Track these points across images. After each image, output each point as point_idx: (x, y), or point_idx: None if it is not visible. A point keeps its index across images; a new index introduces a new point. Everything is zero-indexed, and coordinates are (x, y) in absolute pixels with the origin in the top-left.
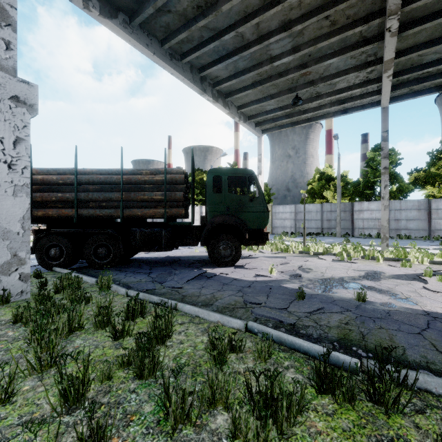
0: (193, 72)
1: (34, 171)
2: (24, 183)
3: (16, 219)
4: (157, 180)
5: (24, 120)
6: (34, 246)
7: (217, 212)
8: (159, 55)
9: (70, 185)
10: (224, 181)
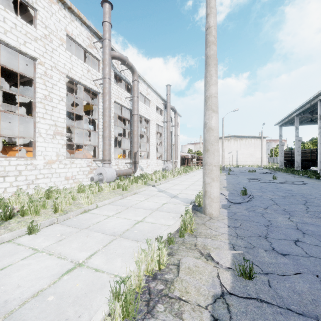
0: None
1: (284, 151)
2: (283, 155)
3: (282, 160)
4: (308, 151)
5: (283, 147)
6: (284, 165)
7: None
8: (310, 124)
9: (290, 153)
10: None
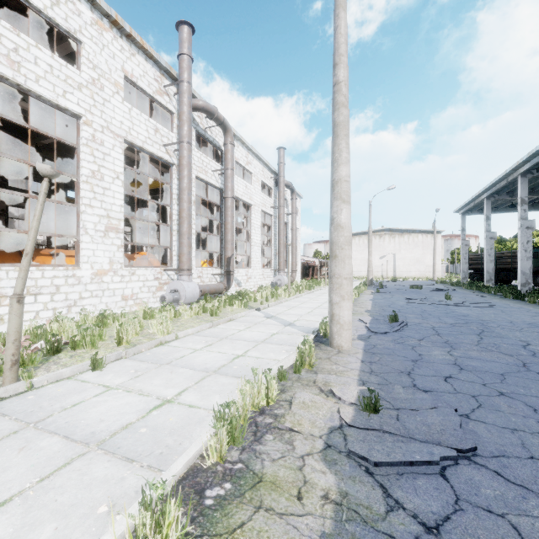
0: (533, 206)
1: (469, 255)
2: (467, 261)
3: (465, 269)
4: (508, 255)
5: (467, 249)
6: (469, 277)
7: (535, 266)
8: (511, 211)
9: (479, 258)
10: (538, 254)
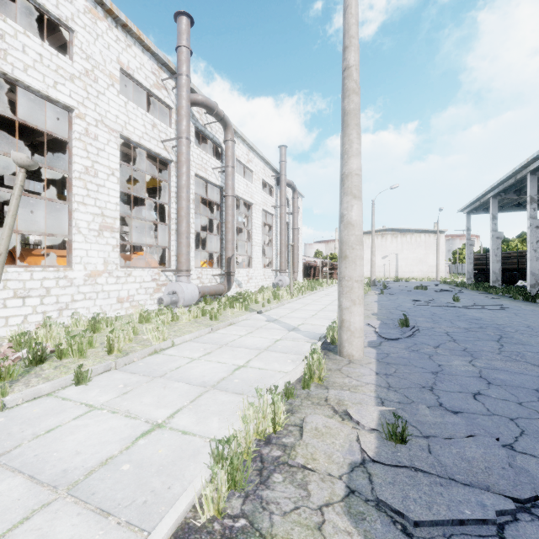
0: None
1: (473, 255)
2: (472, 262)
3: (470, 269)
4: (514, 256)
5: (472, 248)
6: (473, 277)
7: None
8: (517, 210)
9: (484, 259)
10: None
